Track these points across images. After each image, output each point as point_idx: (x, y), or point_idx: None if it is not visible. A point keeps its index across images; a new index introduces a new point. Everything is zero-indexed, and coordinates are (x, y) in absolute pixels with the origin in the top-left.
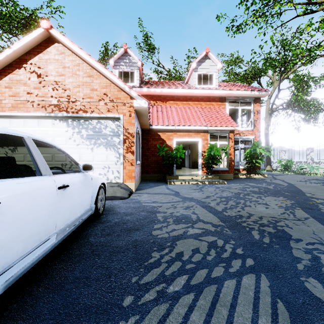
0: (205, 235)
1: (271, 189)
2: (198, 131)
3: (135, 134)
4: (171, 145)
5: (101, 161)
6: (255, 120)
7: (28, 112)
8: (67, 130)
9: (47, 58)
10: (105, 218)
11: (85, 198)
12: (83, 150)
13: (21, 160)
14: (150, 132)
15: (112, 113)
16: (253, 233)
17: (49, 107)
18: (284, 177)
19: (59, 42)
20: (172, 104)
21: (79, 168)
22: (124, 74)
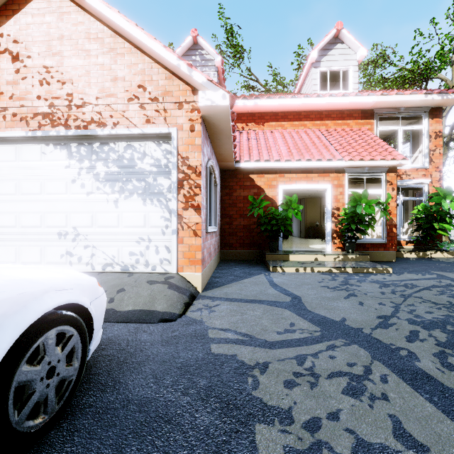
0: None
1: None
2: (325, 170)
3: (205, 172)
4: (275, 197)
5: (134, 226)
6: (431, 150)
7: None
8: (68, 165)
9: (30, 22)
10: None
11: None
12: (98, 205)
13: None
14: (236, 175)
15: (155, 126)
16: None
17: (34, 118)
18: None
19: None
20: (274, 127)
21: None
22: None
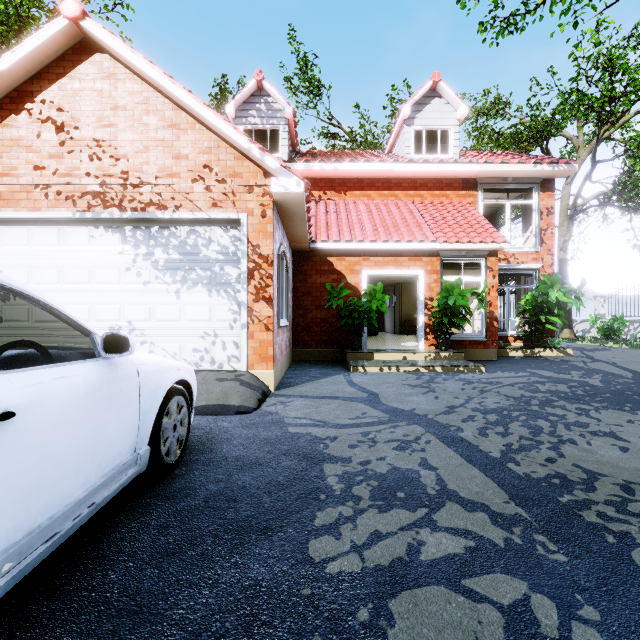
0: (481, 568)
1: (599, 388)
2: (416, 253)
3: (277, 259)
4: (358, 285)
5: (198, 320)
6: (543, 229)
7: (36, 210)
8: (121, 251)
9: (78, 89)
10: (182, 478)
11: (109, 435)
12: (157, 296)
13: (21, 318)
14: (311, 257)
15: (223, 210)
16: (639, 561)
17: (83, 197)
18: (611, 355)
19: (104, 51)
20: (358, 197)
21: (95, 346)
22: (256, 135)
